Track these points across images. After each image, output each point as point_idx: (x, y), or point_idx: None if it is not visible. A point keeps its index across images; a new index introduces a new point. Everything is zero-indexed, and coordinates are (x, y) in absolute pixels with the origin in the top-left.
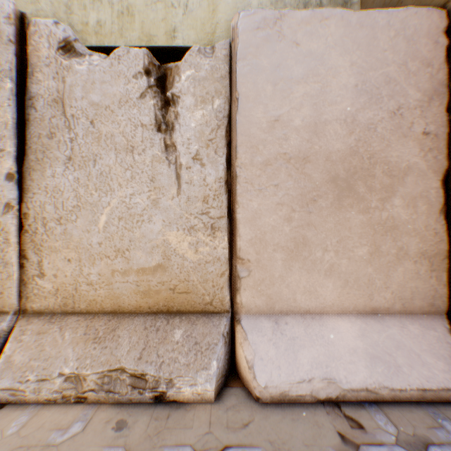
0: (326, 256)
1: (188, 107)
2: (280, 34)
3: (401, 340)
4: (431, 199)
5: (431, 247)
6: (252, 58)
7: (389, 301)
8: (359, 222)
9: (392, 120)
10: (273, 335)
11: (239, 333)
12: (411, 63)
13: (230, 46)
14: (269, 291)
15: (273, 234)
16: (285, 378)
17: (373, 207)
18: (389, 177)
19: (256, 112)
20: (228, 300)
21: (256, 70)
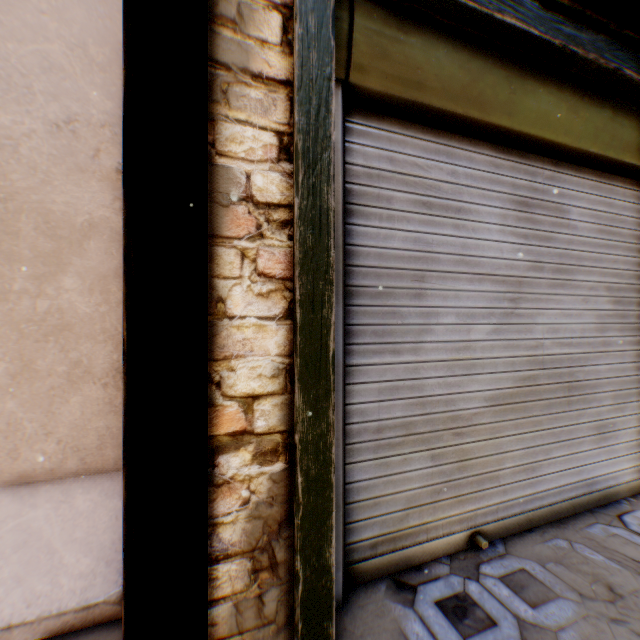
0: None
1: None
2: None
3: (43, 529)
4: None
5: None
6: None
7: (56, 456)
8: None
9: (56, 138)
10: None
11: None
12: (97, 48)
13: None
14: None
15: None
16: None
17: (19, 290)
18: (53, 239)
19: None
20: None
21: None
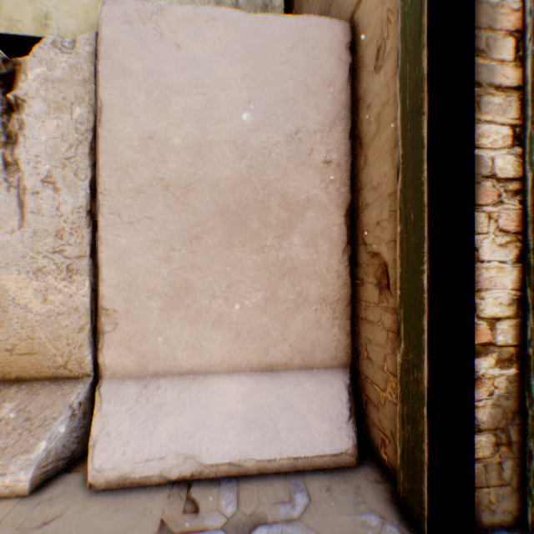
0: (214, 304)
1: (38, 115)
2: (157, 32)
3: (291, 400)
4: (335, 237)
5: (334, 292)
6: (120, 59)
7: (288, 355)
8: (252, 263)
9: (289, 144)
10: (137, 402)
11: (97, 403)
12: (311, 80)
13: (97, 42)
14: (142, 348)
15: (147, 277)
16: (131, 456)
17: (269, 246)
18: (287, 211)
19: (125, 126)
20: (90, 361)
21: (124, 74)
